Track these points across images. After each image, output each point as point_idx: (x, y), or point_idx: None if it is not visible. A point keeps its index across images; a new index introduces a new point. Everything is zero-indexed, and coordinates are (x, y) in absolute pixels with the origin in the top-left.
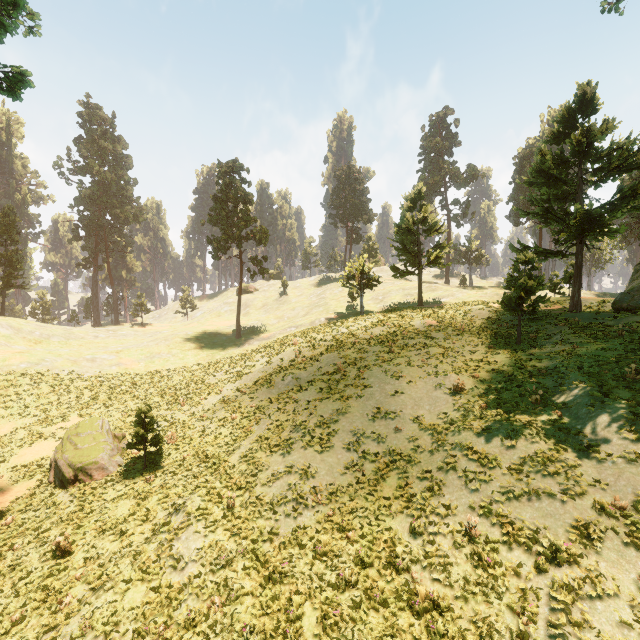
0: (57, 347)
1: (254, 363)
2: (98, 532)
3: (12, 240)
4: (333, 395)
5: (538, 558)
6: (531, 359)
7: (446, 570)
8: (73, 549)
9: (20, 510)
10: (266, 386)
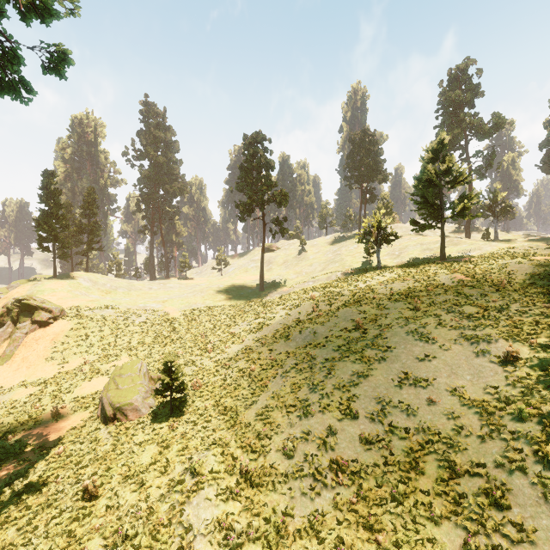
0: (121, 296)
1: (274, 315)
2: (122, 478)
3: (93, 213)
4: (352, 354)
5: None
6: None
7: None
8: (99, 493)
9: (71, 441)
10: (284, 339)
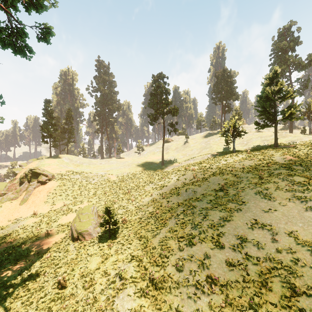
0: (85, 168)
1: (170, 180)
2: (80, 276)
3: (70, 122)
4: (219, 205)
5: None
6: None
7: None
8: (67, 284)
9: (54, 250)
10: (176, 194)
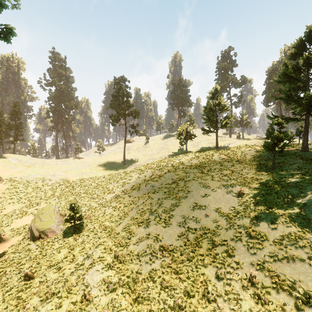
0: (38, 169)
1: (131, 177)
2: (48, 267)
3: (18, 118)
4: (171, 195)
5: (297, 300)
6: (281, 177)
7: (238, 303)
8: (34, 276)
9: (12, 252)
10: (137, 190)
